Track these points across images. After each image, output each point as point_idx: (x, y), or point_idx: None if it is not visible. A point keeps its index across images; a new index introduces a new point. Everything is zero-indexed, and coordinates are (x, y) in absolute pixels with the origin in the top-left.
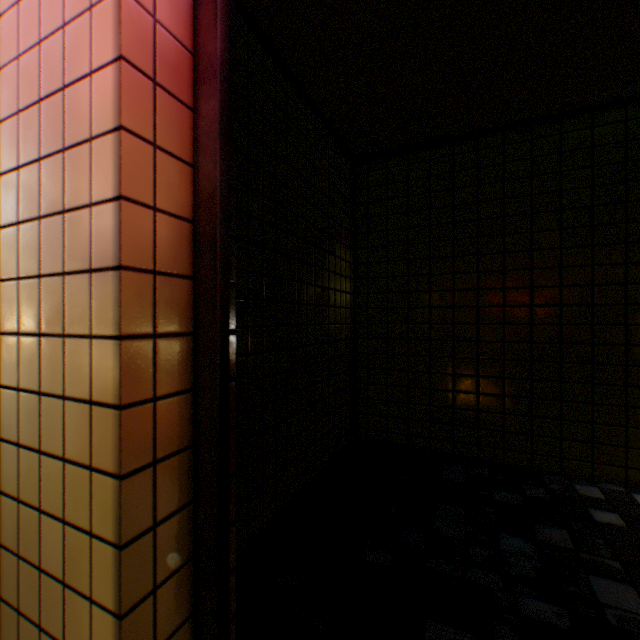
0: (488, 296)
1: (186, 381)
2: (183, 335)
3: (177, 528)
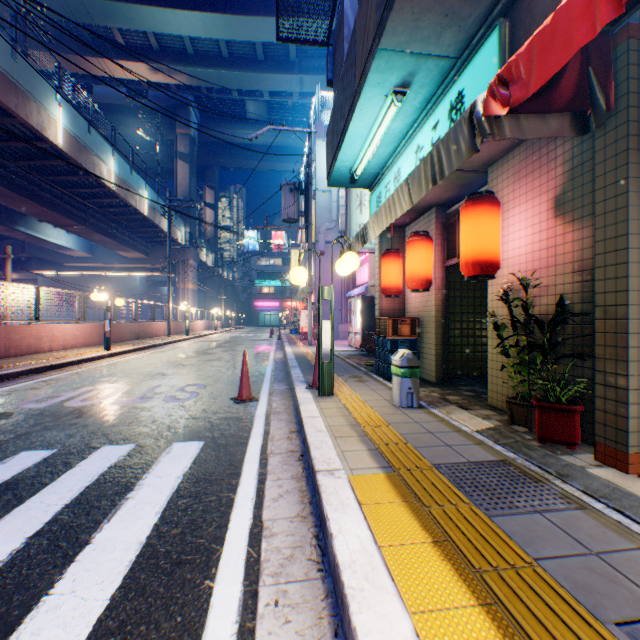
0: None
1: (440, 316)
2: (440, 311)
3: (439, 329)
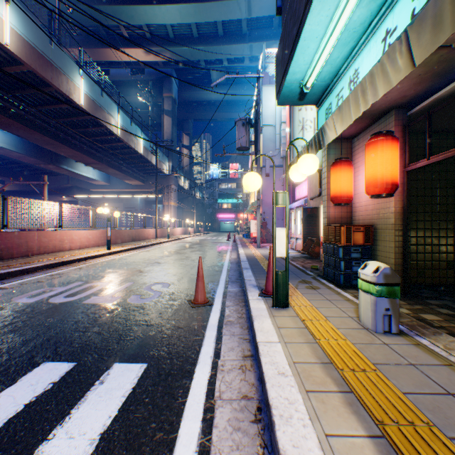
0: None
1: (400, 223)
2: (400, 218)
3: (399, 237)
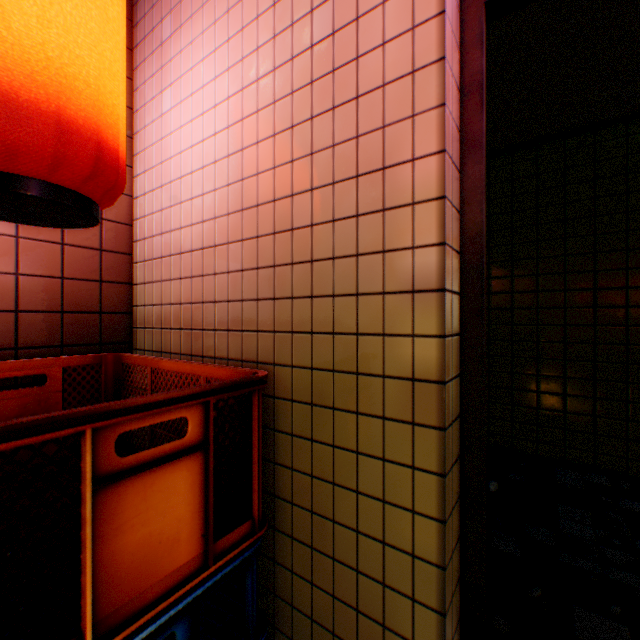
0: (607, 296)
1: (457, 368)
2: (456, 335)
3: (455, 472)
